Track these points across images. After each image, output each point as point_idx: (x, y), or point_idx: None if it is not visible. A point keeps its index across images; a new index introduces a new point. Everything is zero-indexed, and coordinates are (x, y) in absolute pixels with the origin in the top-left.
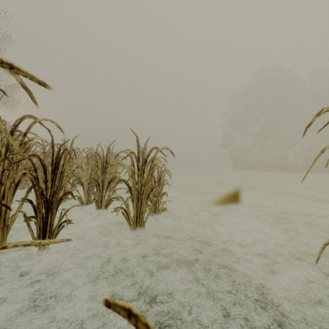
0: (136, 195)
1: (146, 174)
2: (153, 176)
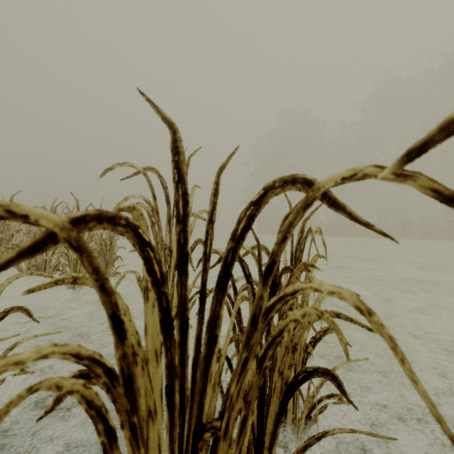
0: (76, 257)
1: (96, 237)
2: (104, 239)
